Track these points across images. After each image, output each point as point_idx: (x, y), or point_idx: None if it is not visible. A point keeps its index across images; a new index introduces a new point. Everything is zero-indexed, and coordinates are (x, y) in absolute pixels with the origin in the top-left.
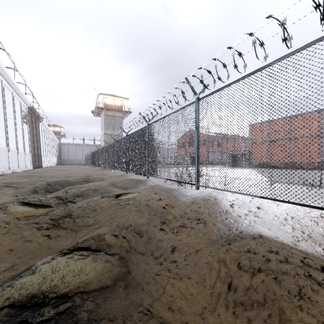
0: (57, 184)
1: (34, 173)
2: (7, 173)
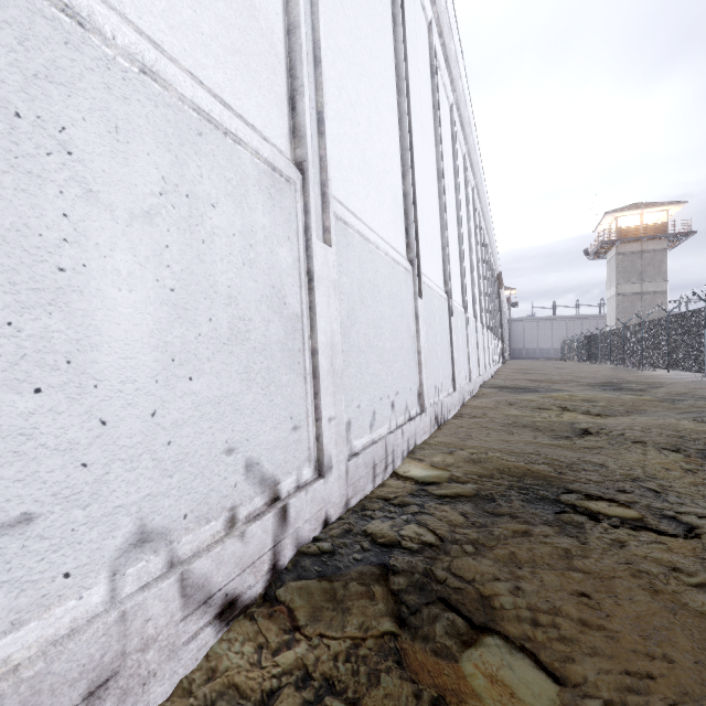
0: (599, 383)
1: (523, 370)
2: (497, 369)
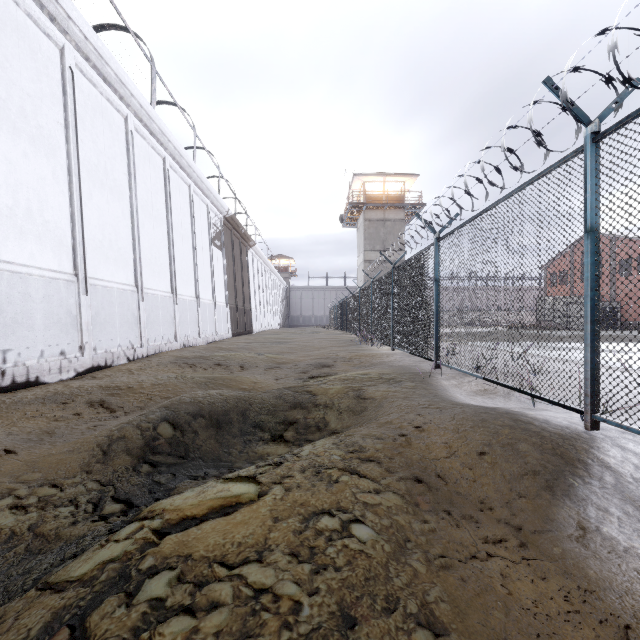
0: (204, 416)
1: (220, 349)
2: (169, 350)
